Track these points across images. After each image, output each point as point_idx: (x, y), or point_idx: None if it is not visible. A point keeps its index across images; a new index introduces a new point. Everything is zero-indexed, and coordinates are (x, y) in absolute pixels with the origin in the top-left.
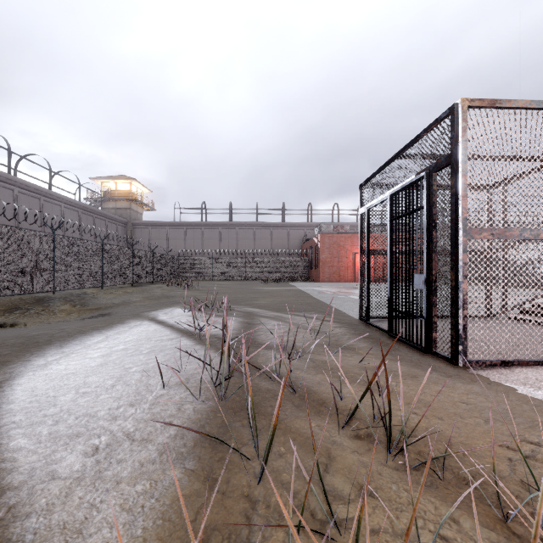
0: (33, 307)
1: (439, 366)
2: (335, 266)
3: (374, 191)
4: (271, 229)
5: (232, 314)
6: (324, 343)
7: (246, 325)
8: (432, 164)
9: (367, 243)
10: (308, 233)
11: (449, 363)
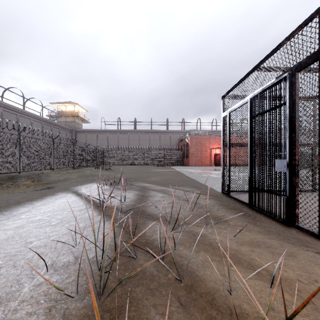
0: (6, 182)
1: (306, 241)
2: (199, 156)
3: (234, 98)
4: (159, 134)
5: (131, 188)
6: (200, 214)
7: (140, 197)
8: (295, 64)
9: (229, 138)
10: (182, 136)
11: (312, 236)
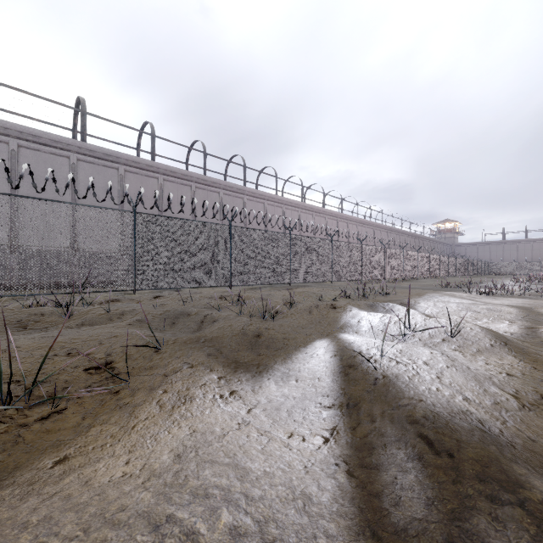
0: None
1: None
2: None
3: None
4: None
5: None
6: None
7: None
8: None
9: None
10: None
11: None
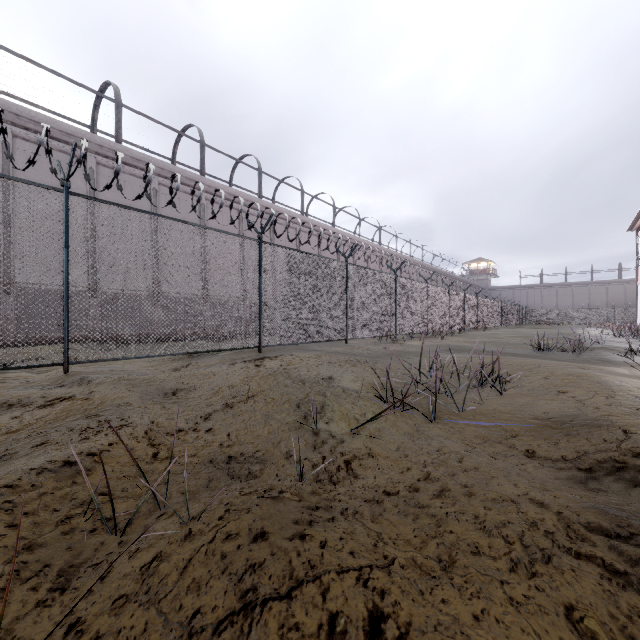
0: None
1: None
2: None
3: None
4: (606, 285)
5: None
6: None
7: None
8: None
9: None
10: None
11: None
